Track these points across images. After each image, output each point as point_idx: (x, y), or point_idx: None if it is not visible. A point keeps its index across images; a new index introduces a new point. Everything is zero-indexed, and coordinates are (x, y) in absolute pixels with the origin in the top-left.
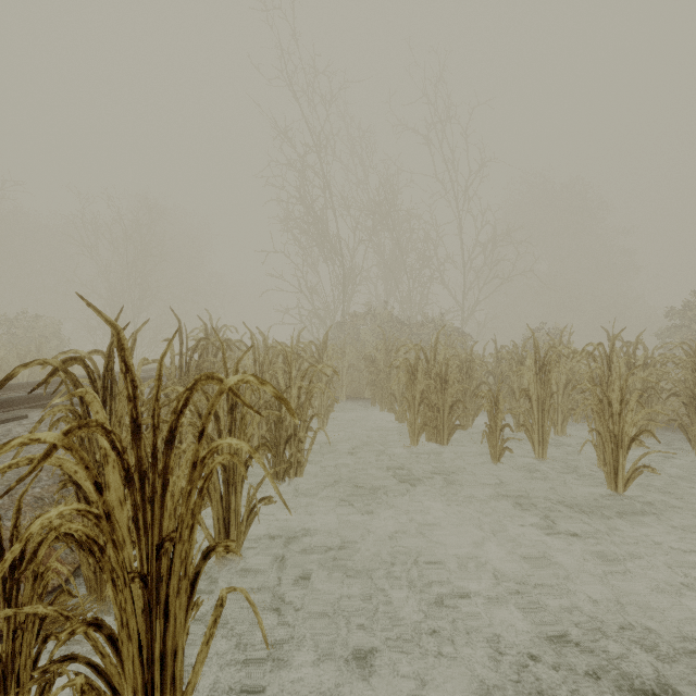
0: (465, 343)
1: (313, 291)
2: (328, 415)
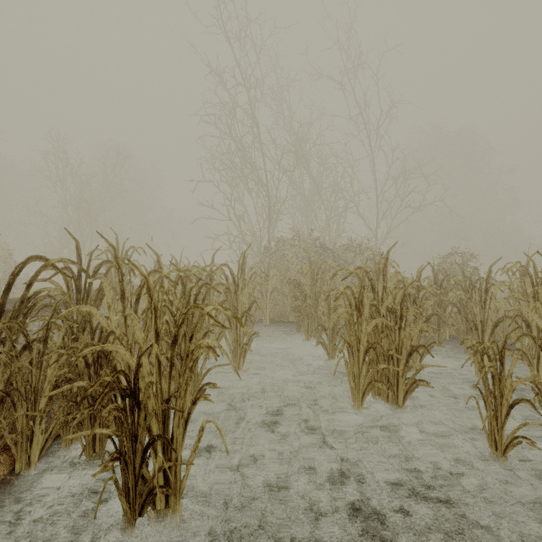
0: (398, 266)
1: (239, 218)
2: (246, 353)
